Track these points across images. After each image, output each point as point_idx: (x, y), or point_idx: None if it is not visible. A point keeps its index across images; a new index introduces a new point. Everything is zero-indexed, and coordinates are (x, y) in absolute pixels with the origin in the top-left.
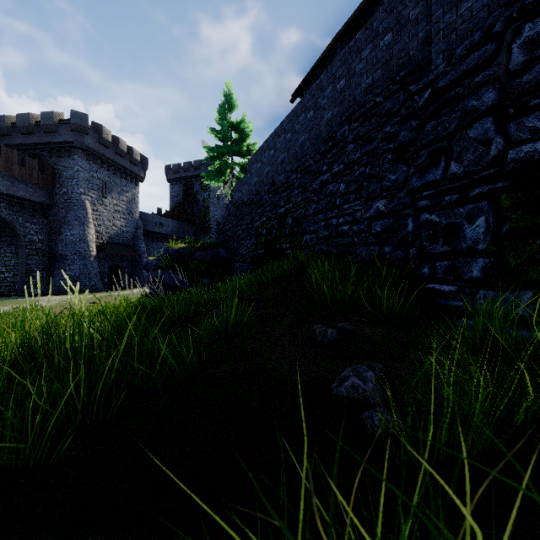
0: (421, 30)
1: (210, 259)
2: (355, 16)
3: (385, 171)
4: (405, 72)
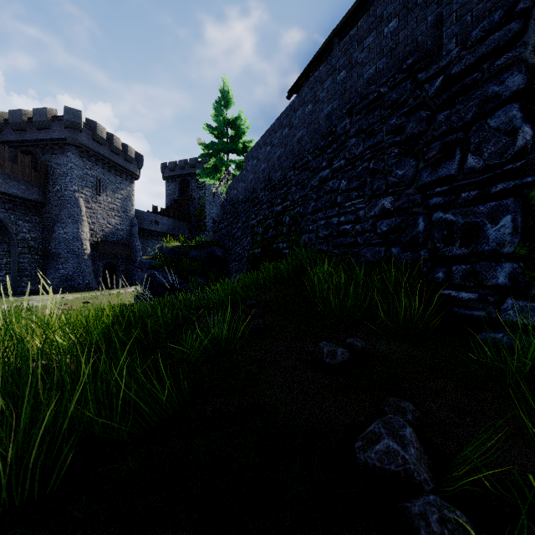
0: (430, 14)
1: (205, 258)
2: (353, 9)
3: (391, 166)
4: (413, 59)
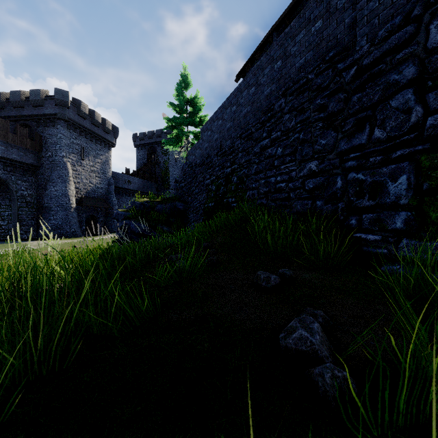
0: (347, 17)
1: (169, 210)
2: (289, 10)
3: (316, 137)
4: (333, 52)
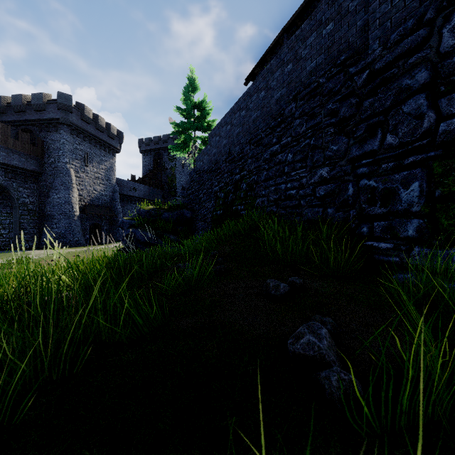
0: (359, 20)
1: (176, 218)
2: (300, 11)
3: (327, 143)
4: (345, 56)
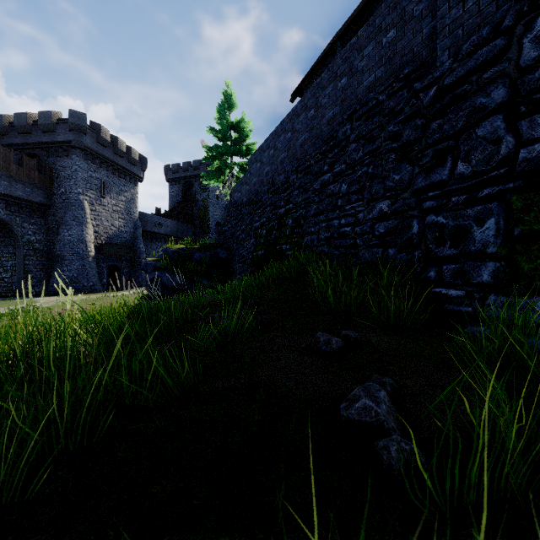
0: (426, 26)
1: (209, 260)
2: (356, 14)
3: (388, 171)
4: (409, 69)
